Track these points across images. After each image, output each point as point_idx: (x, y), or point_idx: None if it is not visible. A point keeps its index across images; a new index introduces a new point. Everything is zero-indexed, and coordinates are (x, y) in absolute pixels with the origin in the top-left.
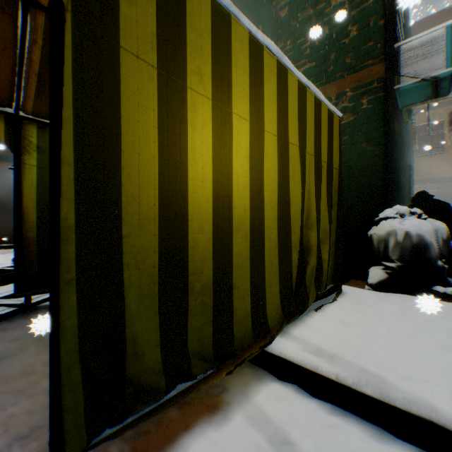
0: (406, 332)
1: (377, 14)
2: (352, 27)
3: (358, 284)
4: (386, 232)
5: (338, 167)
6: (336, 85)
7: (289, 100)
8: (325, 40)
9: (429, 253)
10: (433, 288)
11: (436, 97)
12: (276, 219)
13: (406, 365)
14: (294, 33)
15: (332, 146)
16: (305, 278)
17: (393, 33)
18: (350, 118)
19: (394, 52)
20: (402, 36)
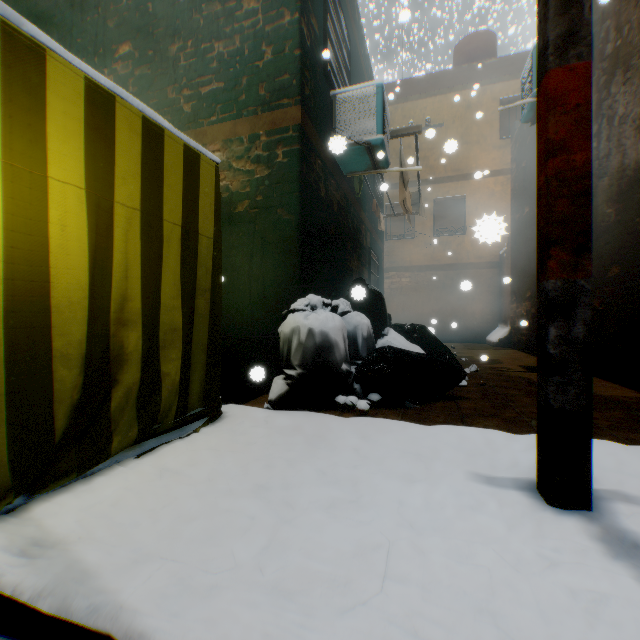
0: (239, 472)
1: (294, 40)
2: (267, 47)
3: (264, 402)
4: (291, 329)
5: (213, 234)
6: (249, 123)
7: (55, 105)
8: (236, 55)
9: (335, 356)
10: (336, 399)
11: (378, 168)
12: (1, 310)
13: (167, 534)
14: (198, 32)
15: (196, 202)
16: (109, 407)
17: (326, 75)
18: (265, 172)
19: (330, 101)
20: (349, 86)
